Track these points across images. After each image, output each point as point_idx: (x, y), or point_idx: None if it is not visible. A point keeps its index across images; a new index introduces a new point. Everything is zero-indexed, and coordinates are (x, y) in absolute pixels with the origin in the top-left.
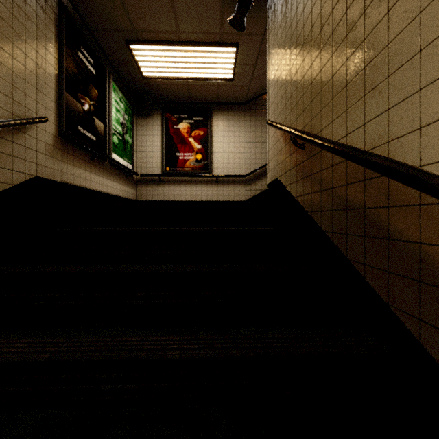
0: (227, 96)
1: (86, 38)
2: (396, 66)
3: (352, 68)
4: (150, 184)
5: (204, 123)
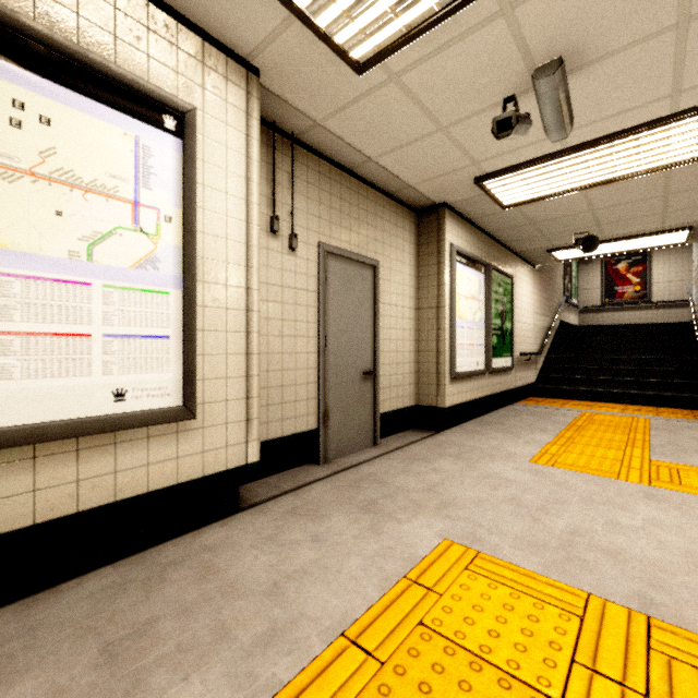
0: None
1: None
2: None
3: None
4: (590, 313)
5: (643, 261)
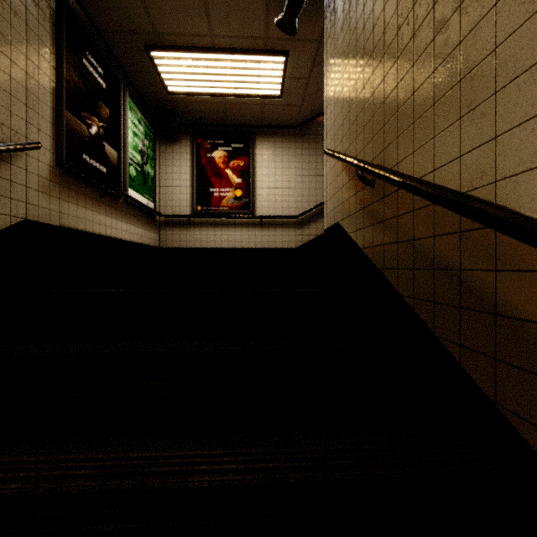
0: (273, 117)
1: (94, 42)
2: (508, 78)
3: (441, 81)
4: (177, 227)
5: (245, 151)
